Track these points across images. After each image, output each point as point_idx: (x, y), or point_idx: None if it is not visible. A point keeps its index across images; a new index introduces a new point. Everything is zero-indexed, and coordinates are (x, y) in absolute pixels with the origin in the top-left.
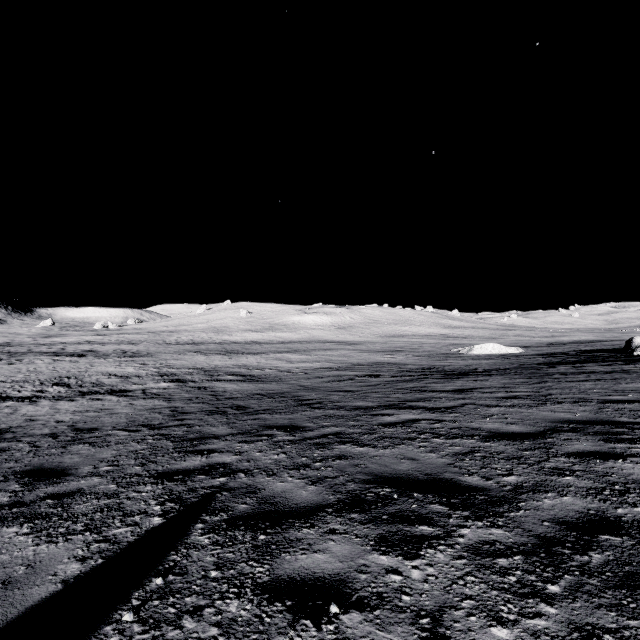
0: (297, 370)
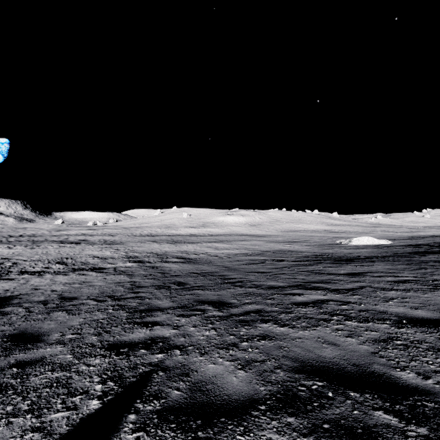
0: (222, 255)
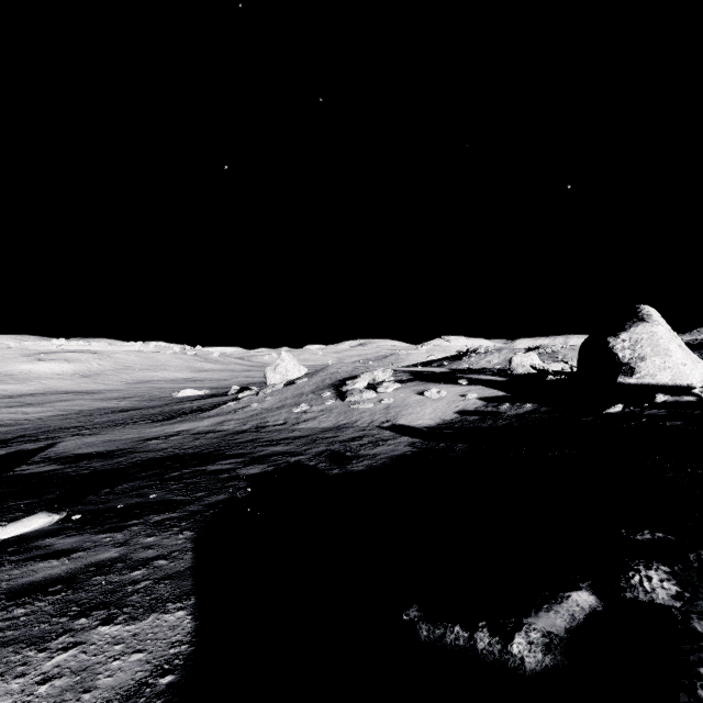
0: (34, 418)
